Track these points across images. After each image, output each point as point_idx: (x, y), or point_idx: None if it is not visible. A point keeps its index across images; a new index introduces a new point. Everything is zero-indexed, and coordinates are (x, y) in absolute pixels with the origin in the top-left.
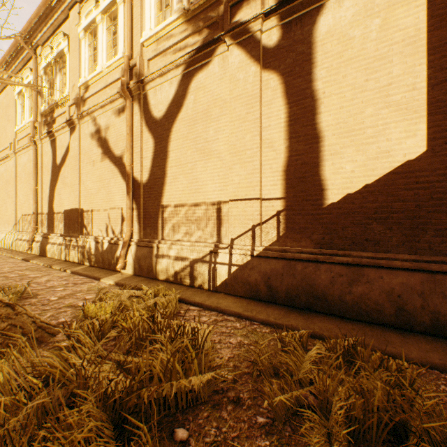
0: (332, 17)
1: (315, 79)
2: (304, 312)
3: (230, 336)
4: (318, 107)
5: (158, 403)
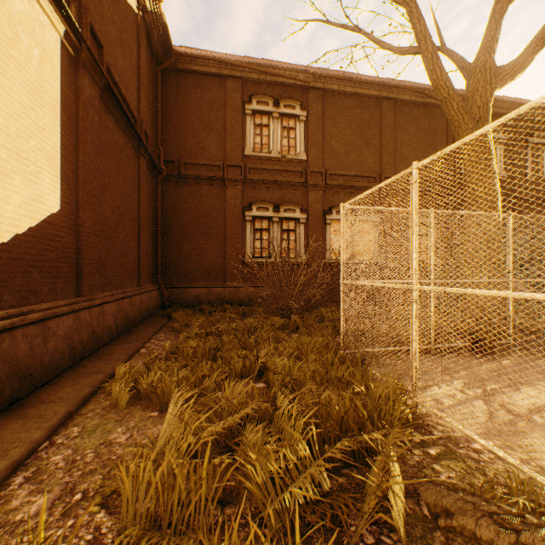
0: None
1: None
2: (22, 406)
3: (112, 444)
4: None
5: (259, 413)
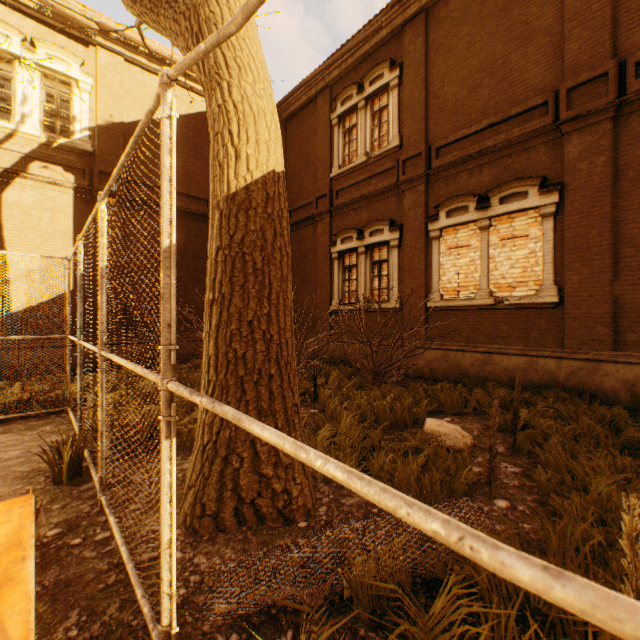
0: (19, 195)
1: (4, 228)
2: None
3: None
4: (7, 248)
5: None
